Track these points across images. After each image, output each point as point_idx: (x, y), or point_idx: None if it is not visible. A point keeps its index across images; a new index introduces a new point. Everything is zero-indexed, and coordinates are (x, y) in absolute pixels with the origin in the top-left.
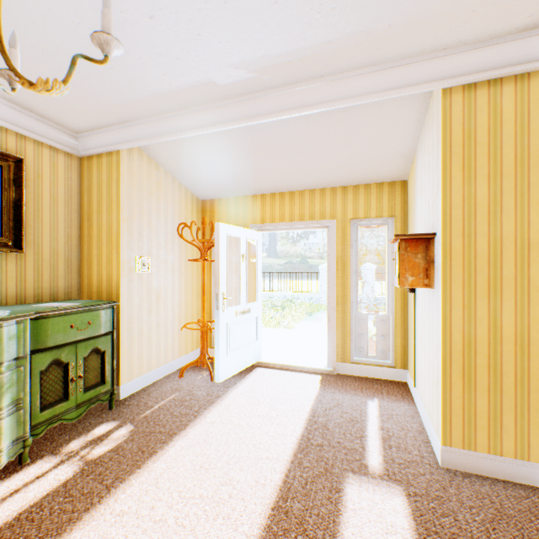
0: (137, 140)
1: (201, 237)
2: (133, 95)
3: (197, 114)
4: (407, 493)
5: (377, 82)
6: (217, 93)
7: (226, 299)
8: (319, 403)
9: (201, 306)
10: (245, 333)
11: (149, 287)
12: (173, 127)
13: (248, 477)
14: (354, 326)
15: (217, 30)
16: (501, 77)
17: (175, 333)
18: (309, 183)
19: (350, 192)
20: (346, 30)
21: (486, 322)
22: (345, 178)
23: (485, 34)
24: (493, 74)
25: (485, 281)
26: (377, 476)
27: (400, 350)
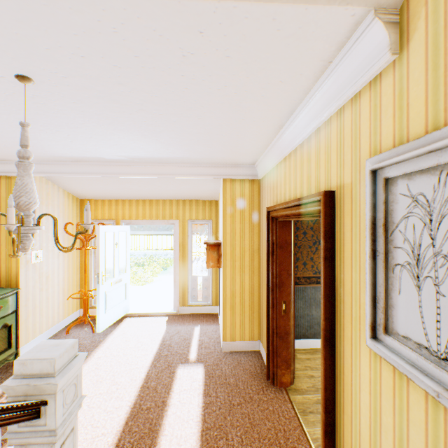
0: (37, 172)
1: (80, 226)
2: (42, 155)
3: (88, 166)
4: (205, 365)
5: (195, 170)
6: (104, 160)
7: (104, 275)
8: (168, 333)
9: (80, 278)
10: (118, 296)
11: (41, 272)
12: (69, 170)
13: (127, 378)
14: (190, 283)
15: (110, 148)
16: (245, 179)
17: (60, 302)
18: (162, 197)
19: (188, 204)
20: (177, 156)
21: (239, 284)
22: (184, 196)
23: (236, 163)
24: (241, 178)
25: (239, 266)
26: (193, 362)
27: (215, 295)
